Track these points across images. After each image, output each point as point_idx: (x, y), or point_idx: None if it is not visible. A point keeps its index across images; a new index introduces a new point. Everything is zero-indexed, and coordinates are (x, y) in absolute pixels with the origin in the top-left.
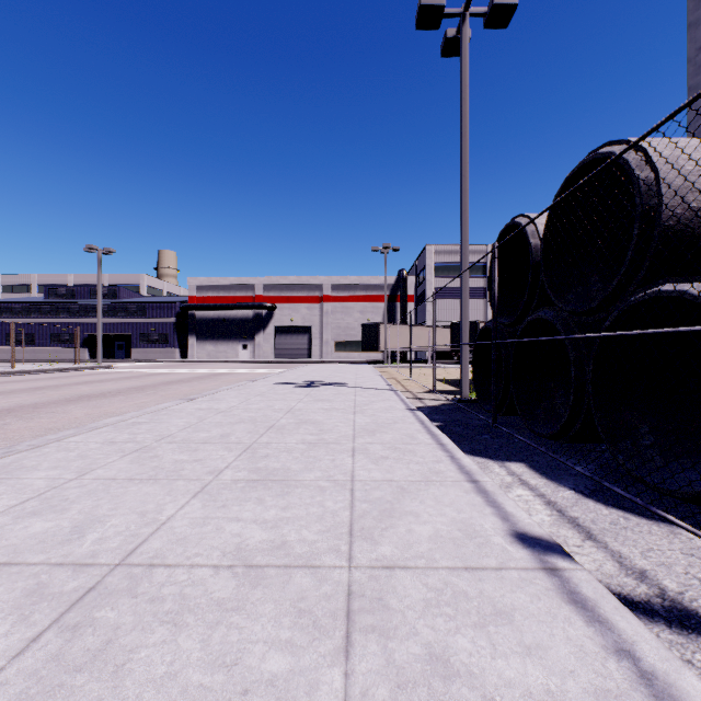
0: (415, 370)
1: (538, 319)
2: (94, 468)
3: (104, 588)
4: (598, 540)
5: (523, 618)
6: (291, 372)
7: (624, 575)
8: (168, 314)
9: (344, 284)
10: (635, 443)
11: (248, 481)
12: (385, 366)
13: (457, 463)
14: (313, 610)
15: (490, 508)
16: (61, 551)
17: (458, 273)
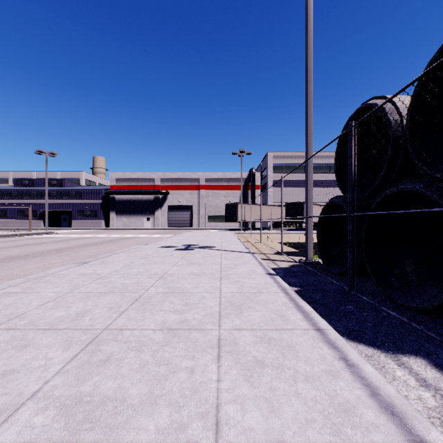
0: (262, 235)
1: (398, 192)
2: None
3: None
4: None
5: None
6: (176, 237)
7: None
8: (96, 197)
9: (214, 177)
10: None
11: None
12: (241, 232)
13: (361, 379)
14: None
15: None
16: None
17: (289, 170)
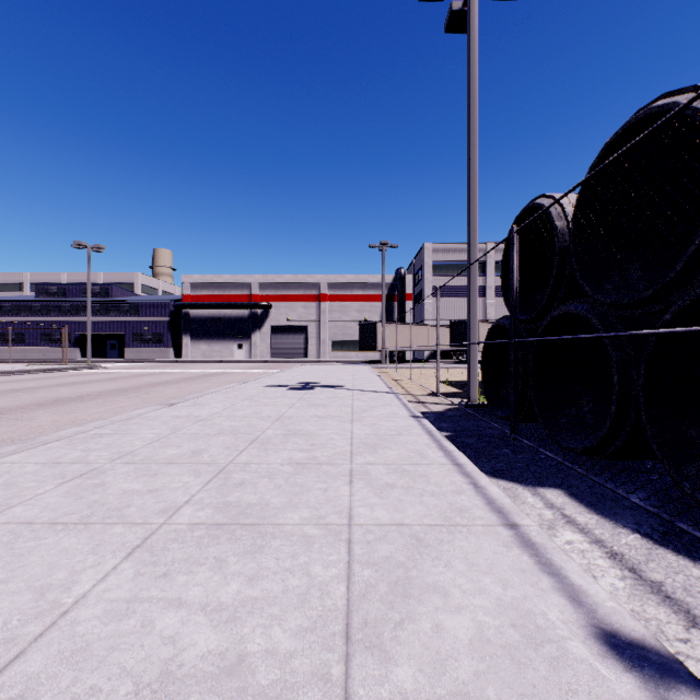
0: (414, 371)
1: (565, 314)
2: (14, 504)
3: None
4: None
5: None
6: (286, 373)
7: None
8: (161, 313)
9: (341, 282)
10: None
11: (209, 526)
12: (383, 366)
13: (483, 495)
14: None
15: (547, 578)
16: None
17: (457, 271)
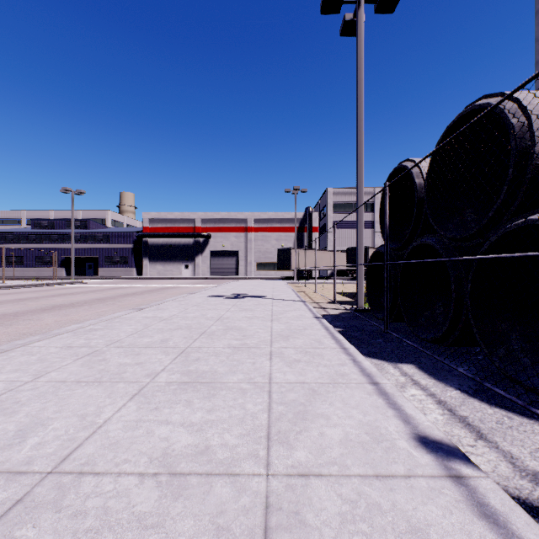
0: (319, 285)
1: (422, 244)
2: (49, 371)
3: (31, 501)
4: (489, 440)
5: (438, 536)
6: (222, 287)
7: (519, 477)
8: (127, 241)
9: (264, 218)
10: (508, 348)
11: (179, 383)
12: (295, 281)
13: (359, 366)
14: (231, 527)
15: (391, 410)
16: (0, 457)
17: (352, 209)
